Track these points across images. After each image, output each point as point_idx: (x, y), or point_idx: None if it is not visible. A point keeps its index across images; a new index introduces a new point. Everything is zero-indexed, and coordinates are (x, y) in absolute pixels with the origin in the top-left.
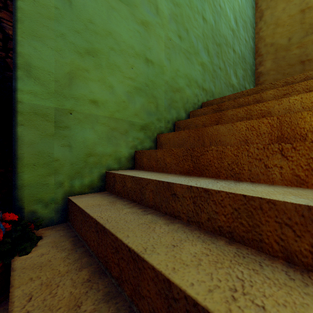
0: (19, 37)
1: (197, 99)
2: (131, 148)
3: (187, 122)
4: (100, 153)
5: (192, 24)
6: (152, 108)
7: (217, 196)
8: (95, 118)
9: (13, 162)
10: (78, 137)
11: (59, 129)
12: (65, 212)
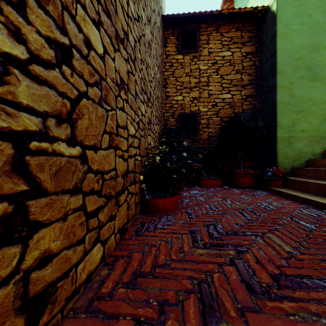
0: (278, 117)
1: None
2: (321, 149)
3: None
4: (305, 152)
5: None
6: None
7: None
8: (302, 137)
9: (275, 155)
10: (295, 146)
11: (289, 144)
12: (291, 173)
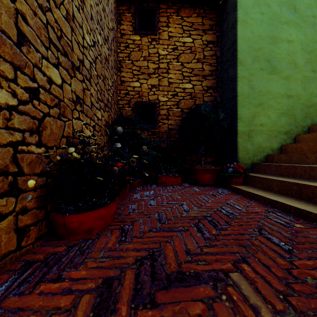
0: (238, 109)
1: None
2: (278, 144)
3: None
4: (264, 146)
5: None
6: (292, 121)
7: None
8: (262, 132)
9: (236, 150)
10: (255, 140)
11: (249, 138)
12: (251, 169)
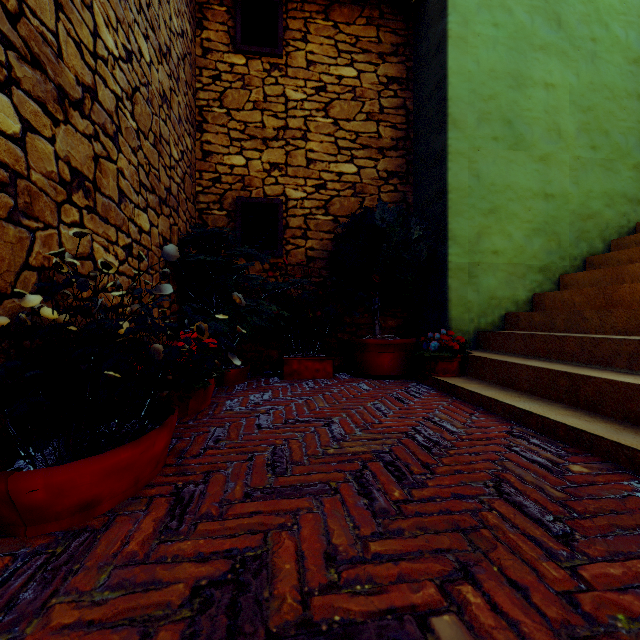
0: (450, 219)
1: (626, 220)
2: (528, 292)
3: (604, 257)
4: (500, 296)
5: (616, 118)
6: (553, 247)
7: (617, 313)
8: (496, 266)
9: (445, 303)
10: (483, 284)
11: (471, 279)
12: (475, 342)
